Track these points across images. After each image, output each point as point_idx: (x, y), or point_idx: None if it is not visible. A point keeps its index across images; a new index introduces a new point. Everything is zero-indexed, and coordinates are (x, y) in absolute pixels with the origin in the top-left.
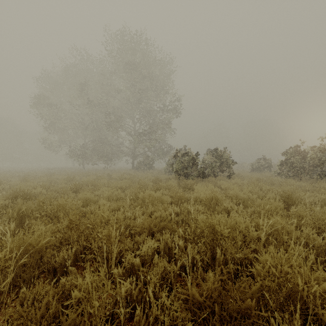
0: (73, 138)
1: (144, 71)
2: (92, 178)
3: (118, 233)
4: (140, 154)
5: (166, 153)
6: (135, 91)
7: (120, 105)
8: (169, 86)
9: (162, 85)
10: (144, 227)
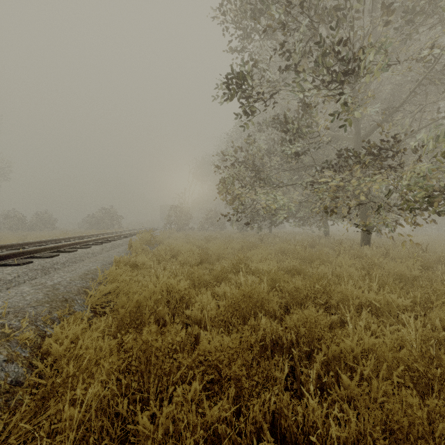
0: None
1: None
2: None
3: None
4: None
5: None
6: None
7: None
8: None
9: None
10: None
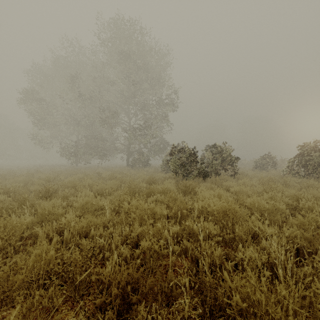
0: (66, 134)
1: (139, 61)
2: (79, 177)
3: (73, 287)
4: (136, 150)
5: (162, 150)
6: (129, 83)
7: (114, 99)
8: (166, 79)
9: (158, 77)
10: (118, 281)
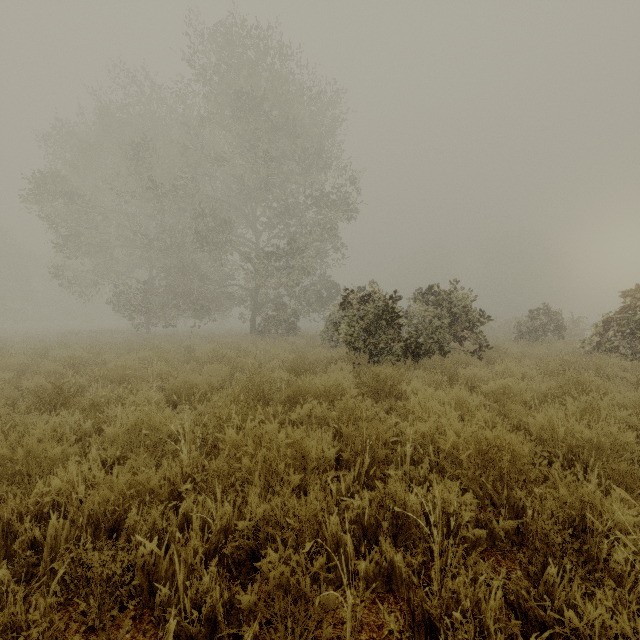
0: (127, 268)
1: (276, 112)
2: (145, 358)
3: None
4: (270, 300)
5: (325, 299)
6: (256, 158)
7: (225, 193)
8: (332, 151)
9: (316, 148)
10: None
